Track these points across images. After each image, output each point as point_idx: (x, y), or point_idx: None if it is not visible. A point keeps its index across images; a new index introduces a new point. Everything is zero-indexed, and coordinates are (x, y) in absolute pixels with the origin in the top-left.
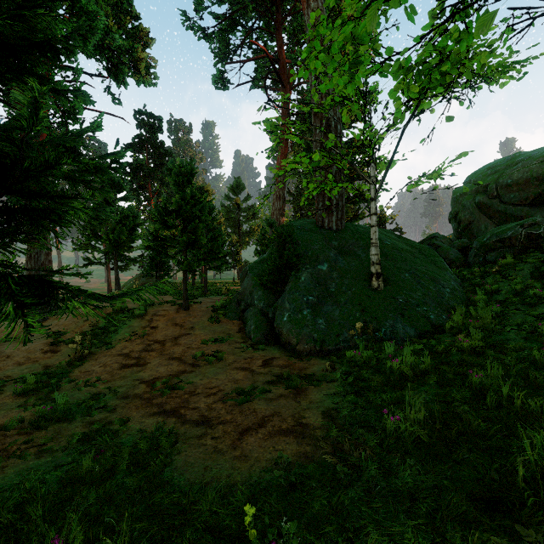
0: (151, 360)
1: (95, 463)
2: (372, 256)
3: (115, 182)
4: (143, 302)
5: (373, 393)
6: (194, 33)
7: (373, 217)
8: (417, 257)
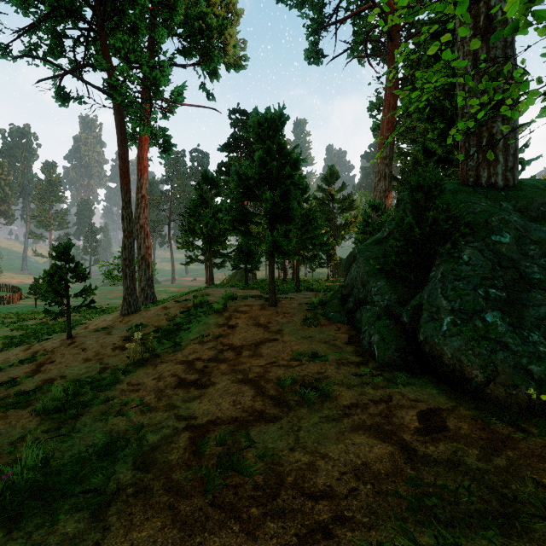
0: (216, 379)
1: None
2: None
3: (209, 178)
4: (224, 294)
5: None
6: (284, 3)
7: None
8: None
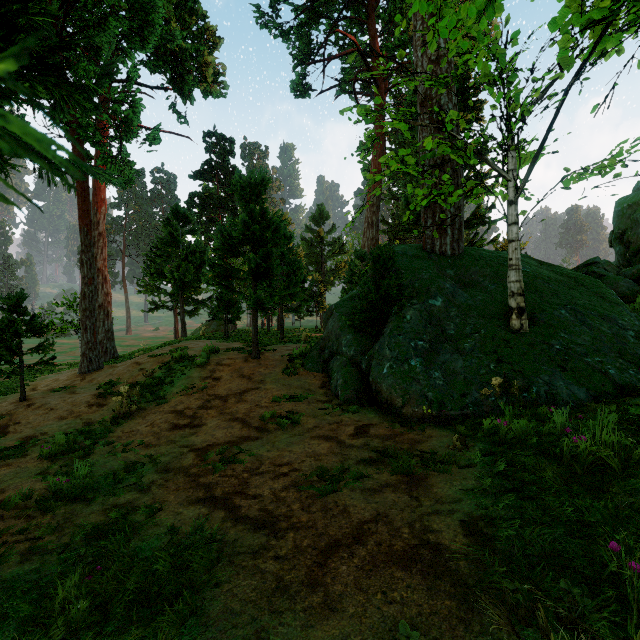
0: (208, 421)
1: (82, 592)
2: (511, 283)
3: (180, 213)
4: (206, 348)
5: (551, 495)
6: (269, 31)
7: (513, 227)
8: (574, 289)
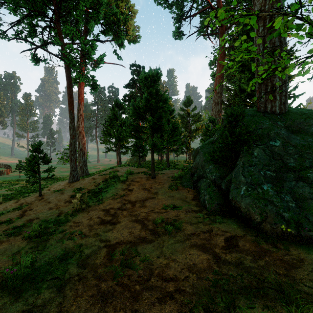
0: (121, 220)
1: None
2: None
3: (118, 103)
4: (126, 171)
5: None
6: (161, 5)
7: None
8: None
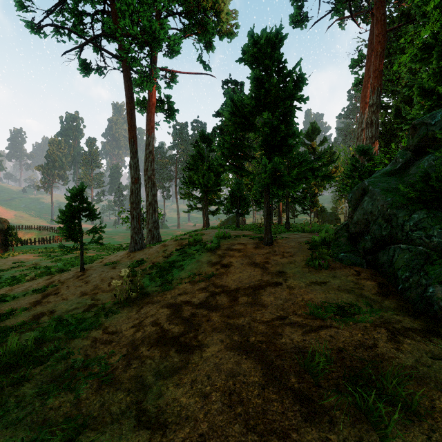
0: (205, 339)
1: None
2: None
3: (205, 136)
4: (218, 233)
5: None
6: None
7: None
8: None
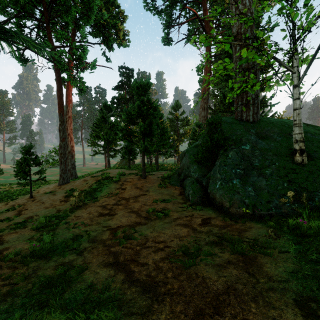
0: (118, 212)
1: None
2: (296, 135)
3: (107, 106)
4: (118, 173)
5: None
6: (150, 12)
7: (296, 101)
8: None
